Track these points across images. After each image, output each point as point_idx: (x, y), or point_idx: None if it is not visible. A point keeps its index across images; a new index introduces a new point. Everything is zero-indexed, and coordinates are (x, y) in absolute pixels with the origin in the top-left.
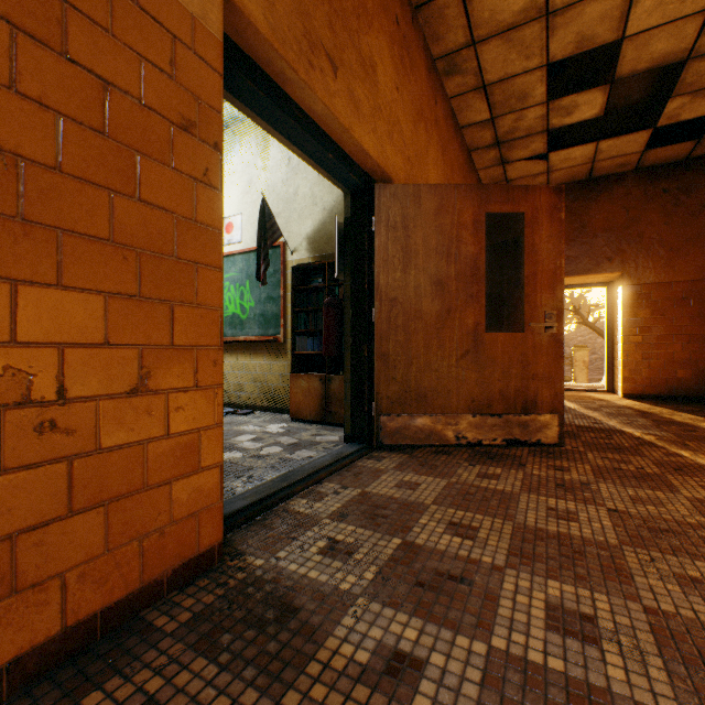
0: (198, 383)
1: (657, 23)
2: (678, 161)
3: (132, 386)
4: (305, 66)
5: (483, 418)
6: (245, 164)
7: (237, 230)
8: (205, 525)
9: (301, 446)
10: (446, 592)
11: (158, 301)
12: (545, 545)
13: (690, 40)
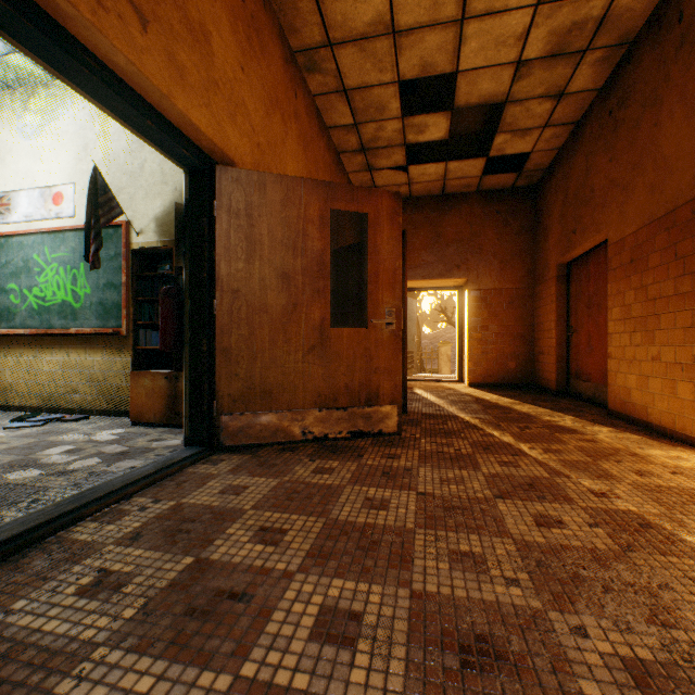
0: None
1: (482, 65)
2: (507, 188)
3: None
4: (91, 3)
5: (329, 412)
6: (78, 125)
7: (68, 202)
8: None
9: (128, 455)
10: (218, 615)
11: None
12: (348, 540)
13: (506, 86)
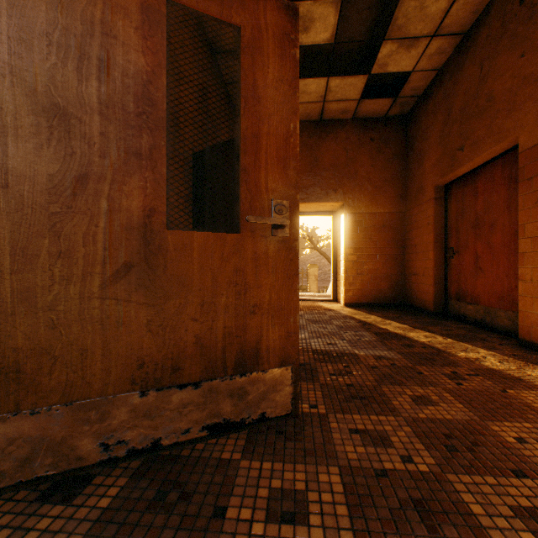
0: None
1: None
2: (380, 117)
3: None
4: None
5: (163, 394)
6: None
7: None
8: None
9: None
10: None
11: None
12: None
13: None
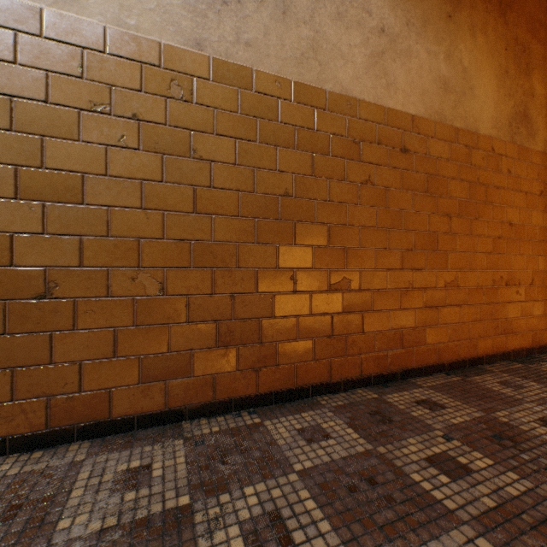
0: (542, 284)
1: None
2: None
3: (529, 283)
4: None
5: None
6: None
7: None
8: (544, 336)
9: None
10: None
11: (534, 256)
12: None
13: None
